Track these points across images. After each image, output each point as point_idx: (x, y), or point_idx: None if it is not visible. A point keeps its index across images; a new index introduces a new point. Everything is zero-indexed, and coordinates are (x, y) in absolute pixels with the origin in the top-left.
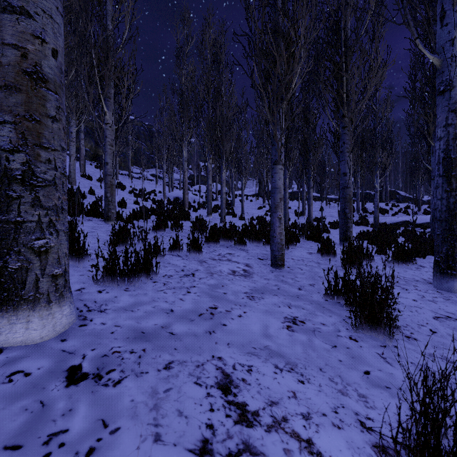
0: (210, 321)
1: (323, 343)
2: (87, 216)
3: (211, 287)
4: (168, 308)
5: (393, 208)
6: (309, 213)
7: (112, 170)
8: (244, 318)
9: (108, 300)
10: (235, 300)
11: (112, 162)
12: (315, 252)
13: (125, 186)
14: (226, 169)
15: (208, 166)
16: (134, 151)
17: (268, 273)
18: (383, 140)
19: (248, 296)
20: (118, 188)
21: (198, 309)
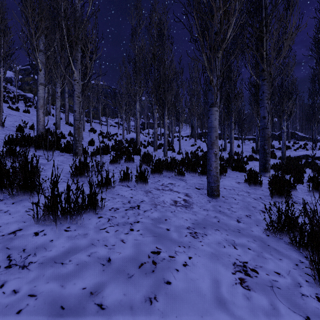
0: (151, 277)
1: (291, 313)
2: (61, 152)
3: (155, 222)
4: (106, 255)
5: (294, 145)
6: (231, 149)
7: (79, 116)
8: (190, 267)
9: (39, 247)
10: (179, 240)
11: (79, 110)
12: (242, 181)
13: (96, 130)
14: (167, 118)
15: (154, 114)
16: (103, 106)
17: (206, 203)
18: (289, 92)
19: (191, 233)
20: (91, 132)
21: (138, 256)
